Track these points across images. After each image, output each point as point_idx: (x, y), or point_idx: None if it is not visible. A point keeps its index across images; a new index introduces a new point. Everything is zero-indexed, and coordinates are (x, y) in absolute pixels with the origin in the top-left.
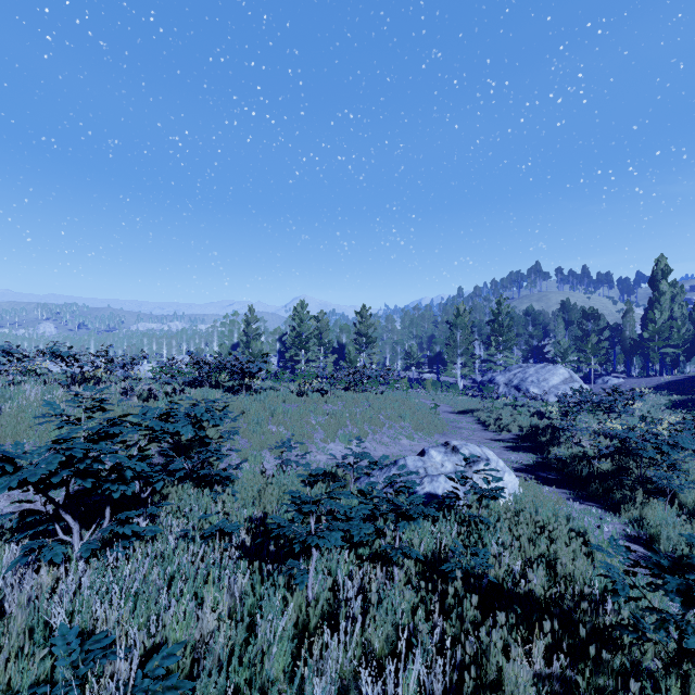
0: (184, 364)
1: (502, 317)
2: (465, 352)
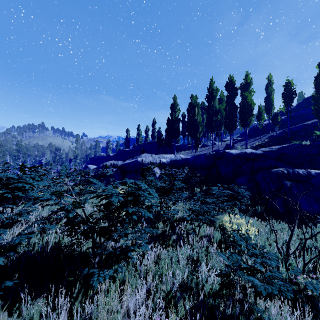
0: None
1: (22, 148)
2: (2, 163)
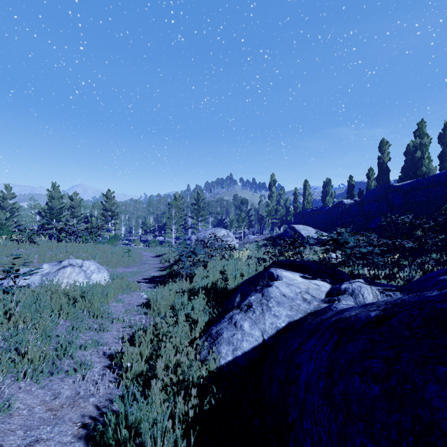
0: None
1: (200, 202)
2: (177, 222)
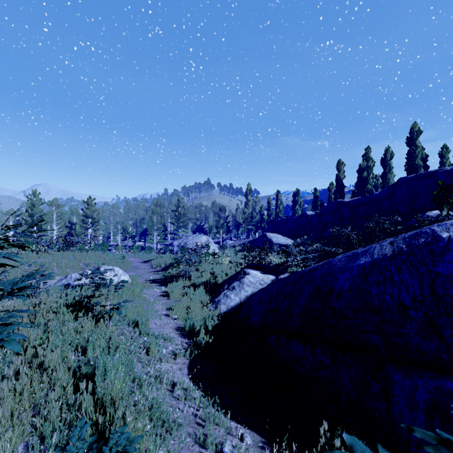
0: None
1: (180, 209)
2: (159, 228)
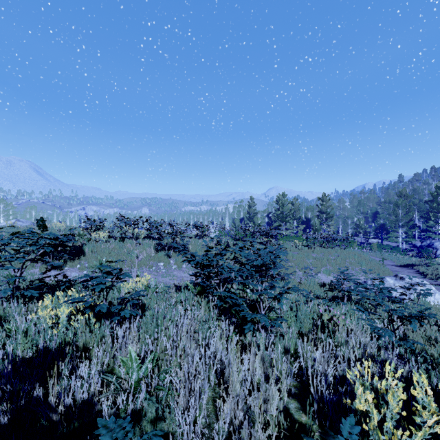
0: (230, 230)
1: None
2: (405, 224)
